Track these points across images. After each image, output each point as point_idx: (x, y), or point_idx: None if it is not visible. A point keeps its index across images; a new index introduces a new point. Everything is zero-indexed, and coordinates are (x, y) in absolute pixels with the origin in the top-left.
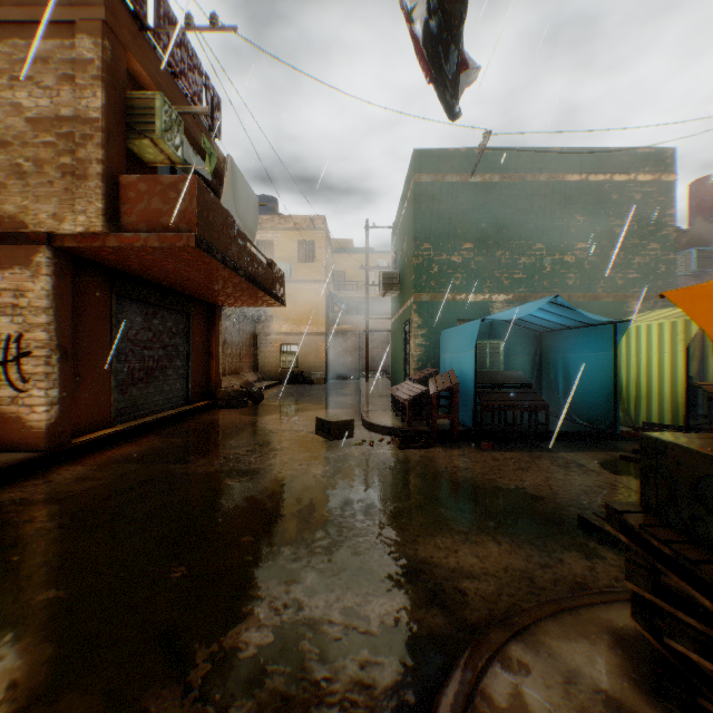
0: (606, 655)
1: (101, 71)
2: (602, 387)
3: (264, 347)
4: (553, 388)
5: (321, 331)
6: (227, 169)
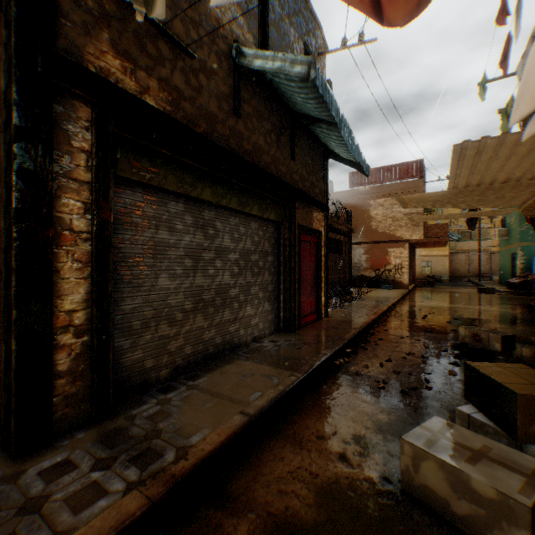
0: None
1: None
2: None
3: None
4: None
5: (445, 254)
6: (440, 209)
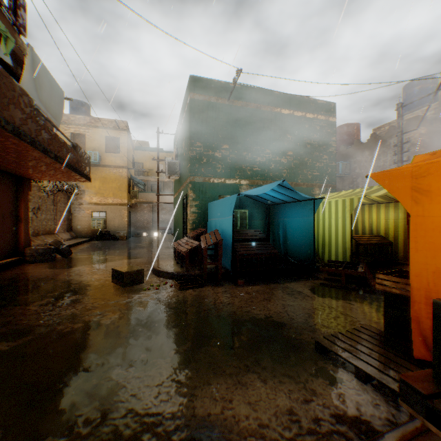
0: None
1: None
2: (306, 239)
3: (78, 213)
4: (276, 240)
5: (124, 202)
6: (28, 57)
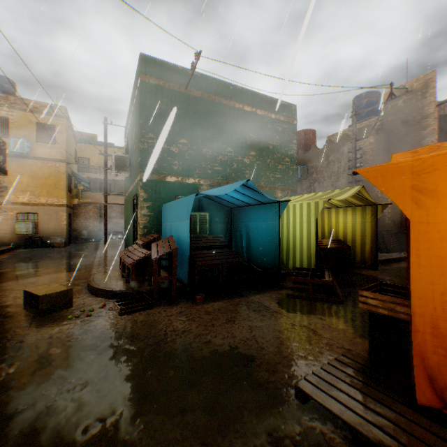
0: None
1: None
2: (271, 245)
3: None
4: (239, 245)
5: (62, 202)
6: None
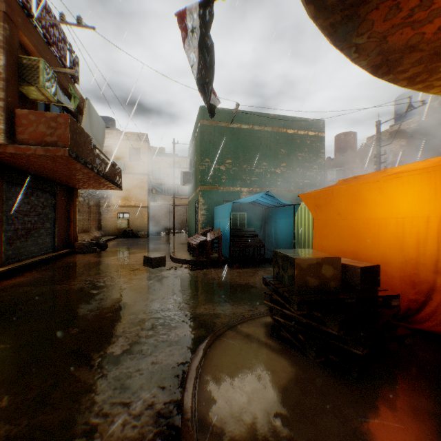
0: (260, 330)
1: (3, 43)
2: (289, 235)
3: (106, 214)
4: (270, 237)
5: (144, 205)
6: (86, 107)
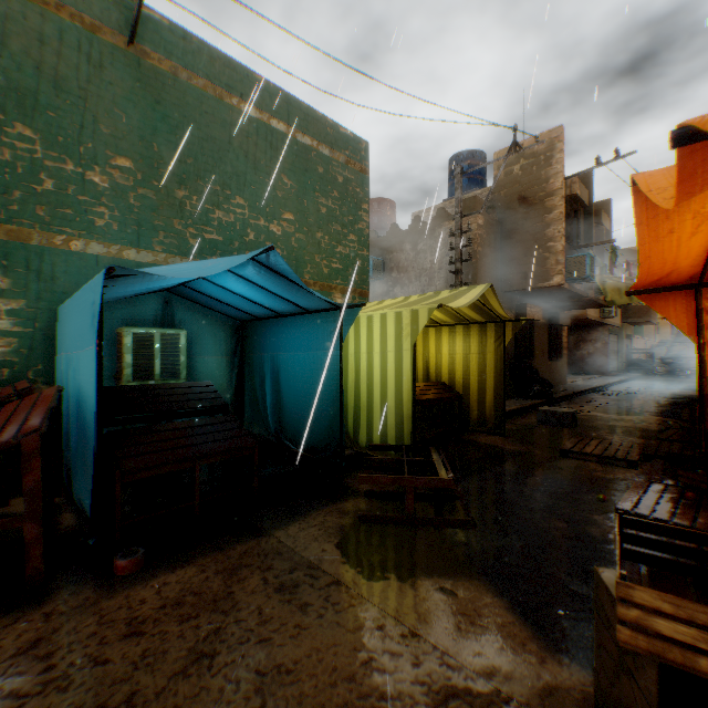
0: None
1: None
2: (324, 399)
3: None
4: (259, 400)
5: None
6: None
